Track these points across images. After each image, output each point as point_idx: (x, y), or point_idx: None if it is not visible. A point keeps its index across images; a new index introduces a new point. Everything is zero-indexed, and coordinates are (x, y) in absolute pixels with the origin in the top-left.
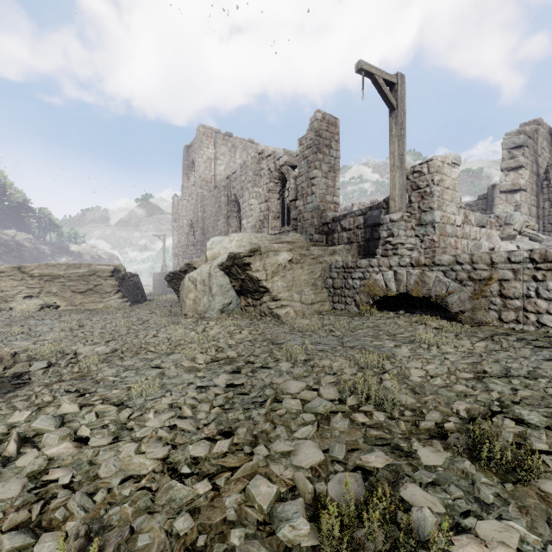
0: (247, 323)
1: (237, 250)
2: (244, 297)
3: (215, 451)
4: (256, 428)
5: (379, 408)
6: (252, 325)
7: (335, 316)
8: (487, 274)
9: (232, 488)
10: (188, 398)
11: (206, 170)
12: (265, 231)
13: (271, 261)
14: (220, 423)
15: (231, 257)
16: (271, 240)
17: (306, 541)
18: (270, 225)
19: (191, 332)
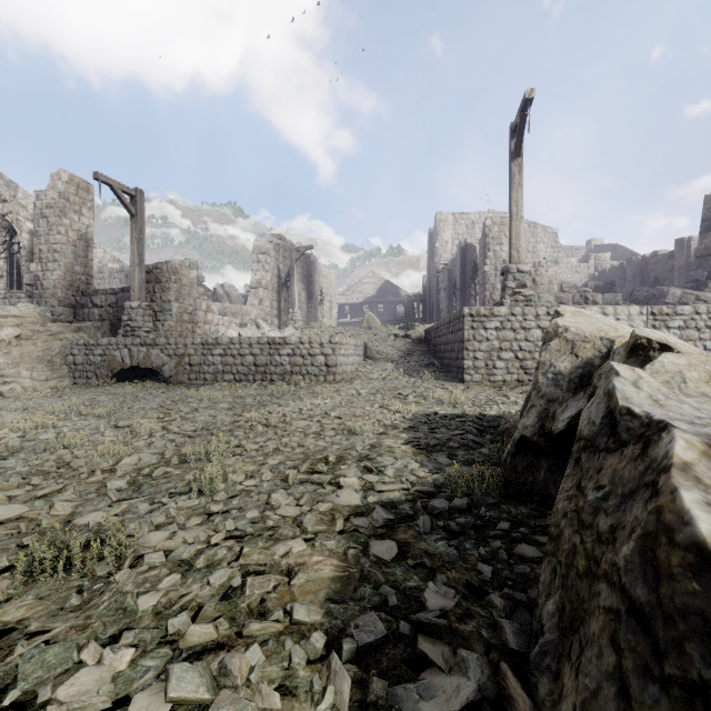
0: None
1: None
2: None
3: None
4: None
5: (67, 415)
6: None
7: (73, 389)
8: (184, 352)
9: None
10: None
11: None
12: None
13: None
14: None
15: None
16: None
17: (8, 432)
18: None
19: None
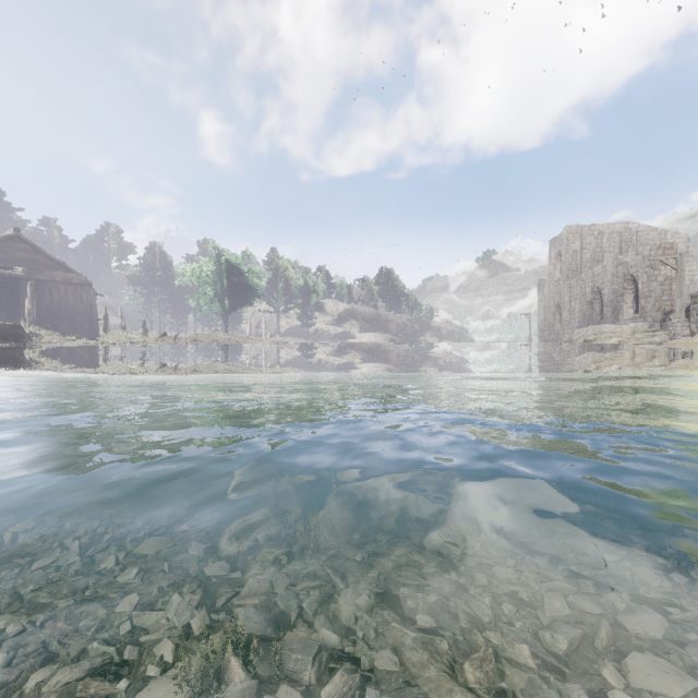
0: None
1: (588, 338)
2: None
3: None
4: None
5: None
6: None
7: None
8: None
9: None
10: None
11: (572, 261)
12: (620, 317)
13: (606, 342)
14: None
15: (585, 341)
16: (615, 328)
17: None
18: (624, 313)
19: None
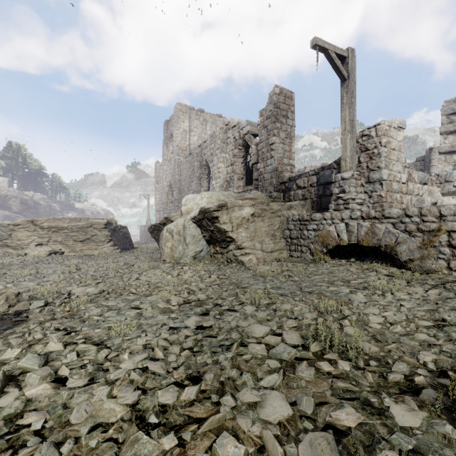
0: (216, 268)
1: (207, 205)
2: (213, 246)
3: (182, 398)
4: (223, 373)
5: (343, 356)
6: (220, 270)
7: (293, 262)
8: (436, 226)
9: (198, 444)
10: (160, 339)
11: (182, 140)
12: (231, 190)
13: (236, 215)
14: (189, 366)
15: (202, 211)
16: (236, 197)
17: None
18: (235, 185)
19: (167, 276)
